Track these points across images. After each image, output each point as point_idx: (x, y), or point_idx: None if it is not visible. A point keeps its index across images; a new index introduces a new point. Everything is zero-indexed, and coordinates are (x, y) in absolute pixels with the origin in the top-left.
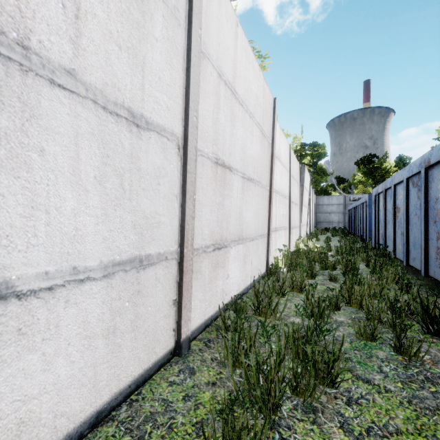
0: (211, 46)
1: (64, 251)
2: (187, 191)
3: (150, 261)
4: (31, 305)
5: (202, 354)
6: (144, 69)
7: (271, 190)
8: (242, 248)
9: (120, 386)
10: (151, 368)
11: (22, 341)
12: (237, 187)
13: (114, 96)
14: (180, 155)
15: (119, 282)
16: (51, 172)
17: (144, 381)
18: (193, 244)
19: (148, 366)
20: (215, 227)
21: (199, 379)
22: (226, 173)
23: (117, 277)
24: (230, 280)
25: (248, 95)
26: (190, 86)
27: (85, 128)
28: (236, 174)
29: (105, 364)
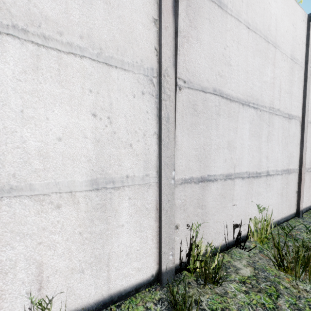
0: None
1: (275, 164)
2: (303, 141)
3: (290, 171)
4: (270, 178)
5: None
6: (291, 96)
7: None
8: None
9: (282, 216)
10: (289, 216)
11: (269, 188)
12: None
13: (285, 111)
14: (300, 125)
15: (283, 177)
16: (274, 140)
17: (287, 220)
18: (305, 166)
19: (288, 214)
20: None
21: None
22: None
23: (283, 175)
24: None
25: None
26: (306, 93)
27: (280, 125)
28: None
29: (280, 205)
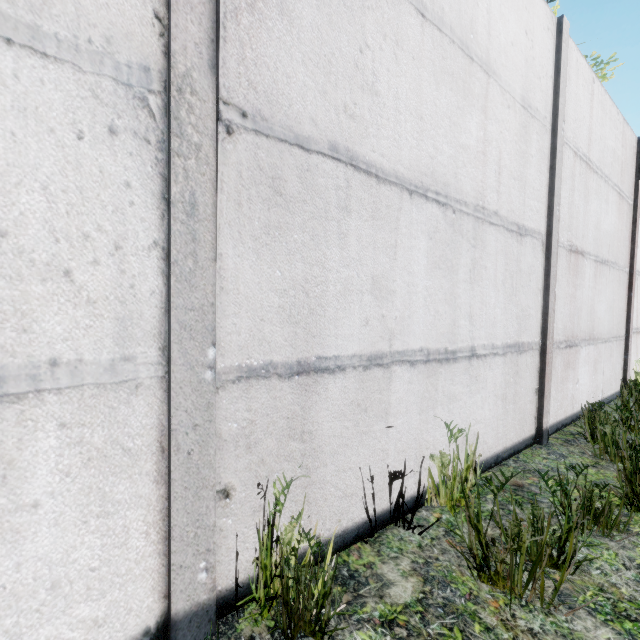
0: (568, 128)
1: (490, 332)
2: (550, 285)
3: (523, 348)
4: (479, 364)
5: (566, 447)
6: (525, 186)
7: (631, 273)
8: (592, 350)
9: (506, 445)
10: (521, 443)
11: (476, 384)
12: (589, 274)
13: (511, 218)
14: (543, 251)
15: (508, 360)
16: (487, 280)
17: (517, 451)
18: (553, 337)
19: (519, 439)
20: (567, 322)
21: (574, 461)
22: (578, 260)
23: (507, 356)
24: (579, 386)
25: (603, 156)
26: (555, 183)
27: (499, 247)
28: (588, 259)
29: (501, 421)
